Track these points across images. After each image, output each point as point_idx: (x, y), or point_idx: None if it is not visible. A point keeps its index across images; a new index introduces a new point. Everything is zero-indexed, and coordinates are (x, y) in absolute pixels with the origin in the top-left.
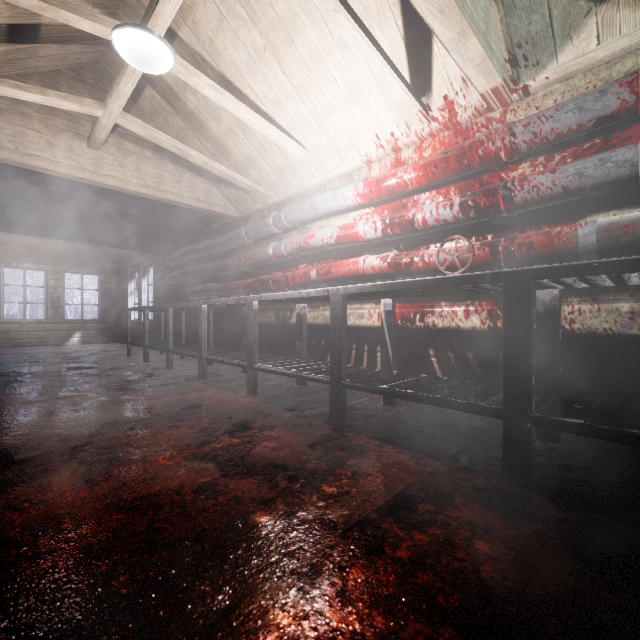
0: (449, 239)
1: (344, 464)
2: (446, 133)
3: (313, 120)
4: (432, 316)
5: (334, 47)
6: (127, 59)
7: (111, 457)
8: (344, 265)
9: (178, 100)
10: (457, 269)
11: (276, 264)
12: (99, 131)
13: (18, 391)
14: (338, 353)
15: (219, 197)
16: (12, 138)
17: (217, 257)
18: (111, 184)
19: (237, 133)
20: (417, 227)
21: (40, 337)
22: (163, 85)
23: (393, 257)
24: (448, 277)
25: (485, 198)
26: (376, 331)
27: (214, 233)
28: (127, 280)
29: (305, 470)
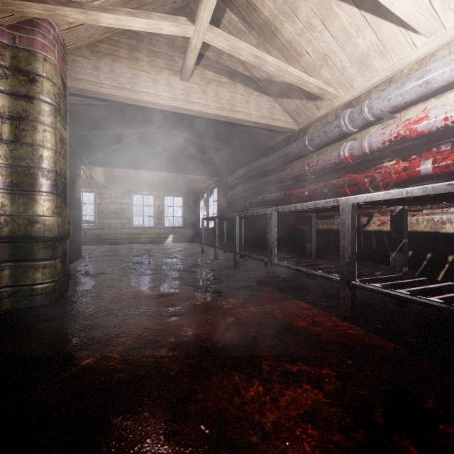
0: None
1: None
2: None
3: None
4: None
5: None
6: None
7: None
8: None
9: (254, 12)
10: None
11: (345, 167)
12: (189, 56)
13: (134, 283)
14: None
15: (280, 112)
16: (130, 80)
17: (272, 171)
18: (196, 110)
19: (314, 26)
20: None
21: (151, 238)
22: (241, 1)
23: None
24: None
25: None
26: None
27: (269, 151)
28: (199, 199)
29: None
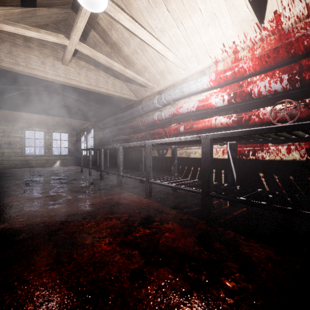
0: (280, 102)
1: (228, 257)
2: (272, 37)
3: (183, 39)
4: (261, 152)
5: None
6: (82, 2)
7: (72, 241)
8: (202, 122)
9: (107, 36)
10: (285, 121)
11: (158, 124)
12: (67, 54)
13: (27, 191)
14: (207, 175)
15: (127, 90)
16: (24, 60)
17: (125, 122)
18: (73, 83)
19: (138, 52)
20: (253, 97)
21: (42, 163)
22: (99, 28)
23: (236, 116)
24: (303, 123)
25: None
26: (221, 161)
27: (123, 110)
28: (81, 135)
29: (202, 261)
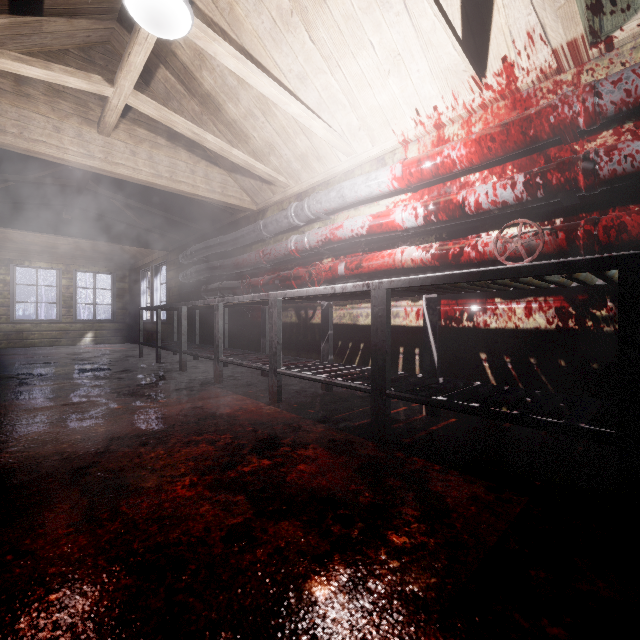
0: (511, 224)
1: (406, 499)
2: (501, 103)
3: (343, 96)
4: (483, 314)
5: (373, 5)
6: (139, 19)
7: (120, 484)
8: (378, 258)
9: (193, 81)
10: (520, 259)
11: (297, 259)
12: (109, 114)
13: (23, 396)
14: (381, 357)
15: (235, 188)
16: (16, 122)
17: (232, 253)
18: (122, 173)
19: (257, 115)
20: (468, 212)
21: (52, 337)
22: (177, 64)
23: (438, 247)
24: (533, 265)
25: (559, 173)
26: (414, 332)
27: (229, 228)
28: (139, 279)
29: (359, 507)
